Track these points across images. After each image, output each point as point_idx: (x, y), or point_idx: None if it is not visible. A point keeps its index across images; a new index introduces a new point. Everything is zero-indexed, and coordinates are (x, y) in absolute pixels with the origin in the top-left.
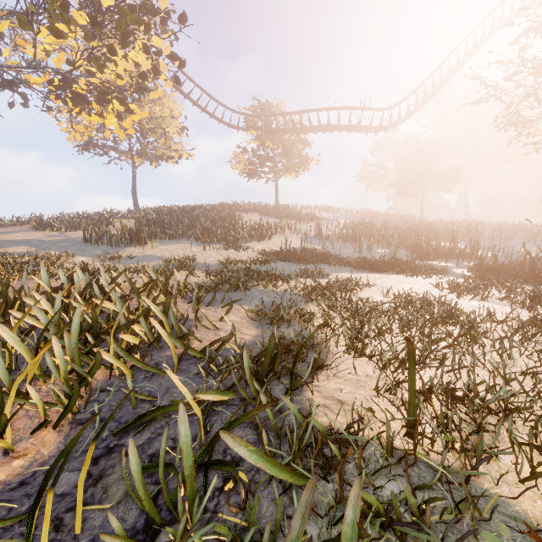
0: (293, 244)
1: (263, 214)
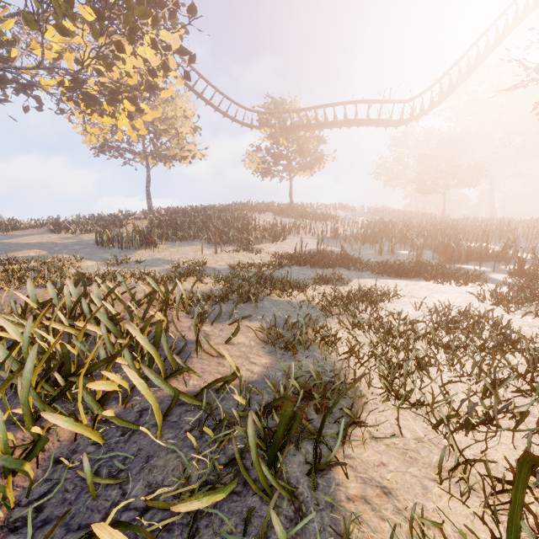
0: (308, 245)
1: (277, 214)
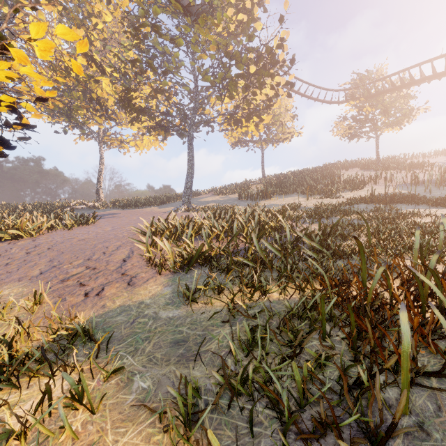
0: (383, 191)
1: (363, 168)
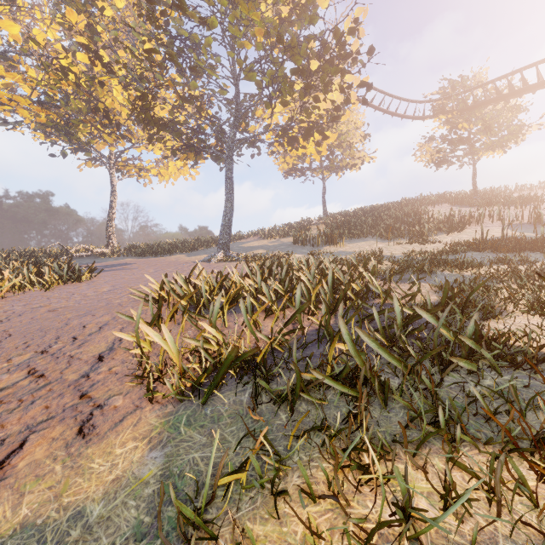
0: (493, 233)
1: (455, 204)
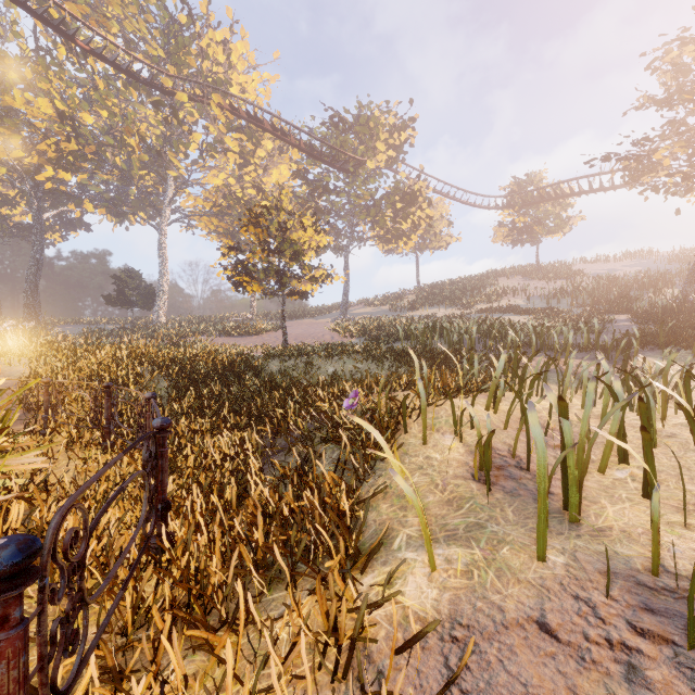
0: (511, 303)
1: (526, 277)
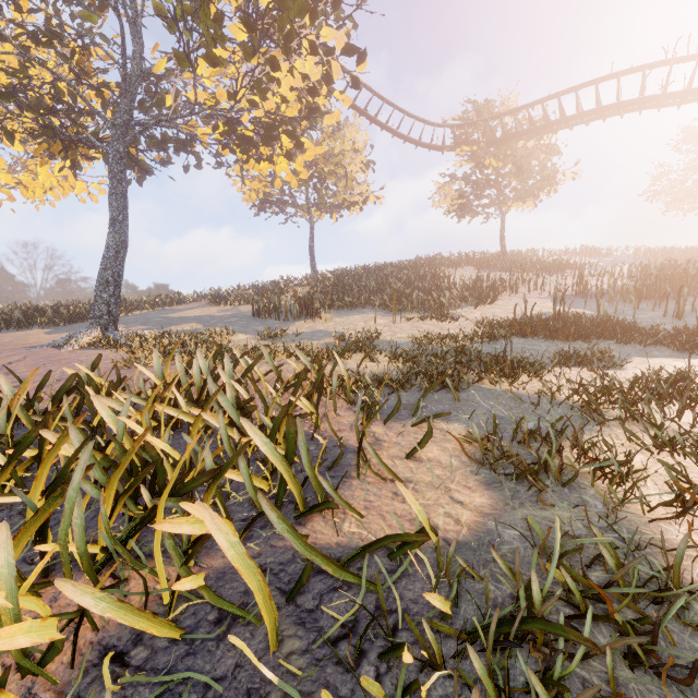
0: (535, 308)
1: (481, 267)
